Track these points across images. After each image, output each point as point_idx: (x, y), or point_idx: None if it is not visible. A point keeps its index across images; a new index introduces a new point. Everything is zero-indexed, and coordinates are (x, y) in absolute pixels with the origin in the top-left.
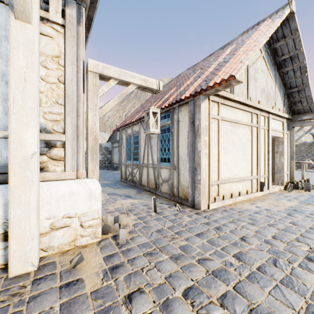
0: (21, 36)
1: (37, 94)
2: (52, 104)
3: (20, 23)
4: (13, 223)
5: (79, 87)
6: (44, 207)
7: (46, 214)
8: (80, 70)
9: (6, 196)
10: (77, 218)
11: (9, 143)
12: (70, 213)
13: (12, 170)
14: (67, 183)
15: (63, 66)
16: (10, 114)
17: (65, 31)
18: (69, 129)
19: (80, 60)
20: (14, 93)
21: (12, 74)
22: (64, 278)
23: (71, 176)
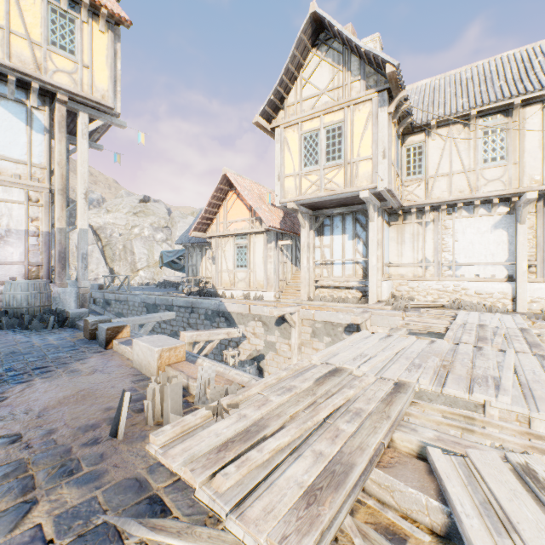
0: (521, 230)
1: (526, 249)
2: (529, 248)
3: (520, 226)
4: (518, 294)
5: (543, 238)
6: (527, 292)
7: (528, 295)
8: (544, 229)
9: (512, 286)
10: (543, 300)
11: (517, 267)
12: (539, 297)
13: (517, 276)
14: (538, 284)
15: (535, 230)
16: (517, 257)
17: (535, 214)
18: (538, 259)
19: (544, 224)
20: (518, 250)
21: (517, 244)
22: (541, 314)
23: (539, 281)
